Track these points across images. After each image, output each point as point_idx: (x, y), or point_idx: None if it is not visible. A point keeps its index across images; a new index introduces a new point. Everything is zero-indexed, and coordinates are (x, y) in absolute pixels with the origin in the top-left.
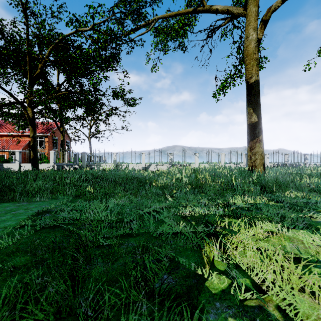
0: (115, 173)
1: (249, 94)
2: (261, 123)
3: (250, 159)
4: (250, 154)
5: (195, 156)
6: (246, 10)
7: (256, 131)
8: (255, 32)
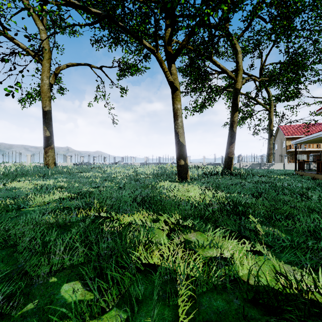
0: None
1: (44, 117)
2: (53, 137)
3: (45, 159)
4: (45, 156)
5: None
6: (42, 61)
7: (49, 142)
8: (48, 79)
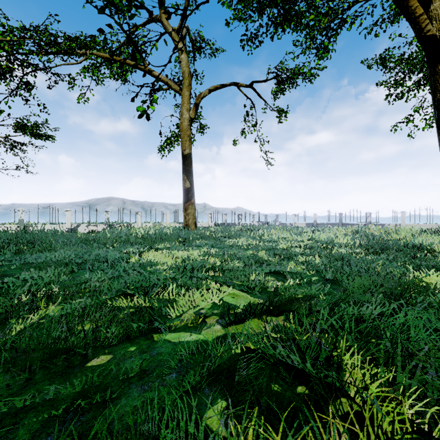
0: (36, 235)
1: (184, 163)
2: (193, 189)
3: (185, 218)
4: (185, 214)
5: (138, 215)
6: (181, 90)
7: (189, 195)
8: (188, 113)
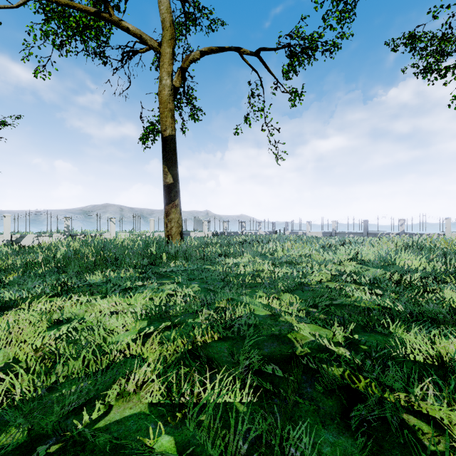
0: None
1: (164, 149)
2: (177, 185)
3: (166, 227)
4: (166, 221)
5: (110, 222)
6: (160, 46)
7: (172, 194)
8: (169, 78)
